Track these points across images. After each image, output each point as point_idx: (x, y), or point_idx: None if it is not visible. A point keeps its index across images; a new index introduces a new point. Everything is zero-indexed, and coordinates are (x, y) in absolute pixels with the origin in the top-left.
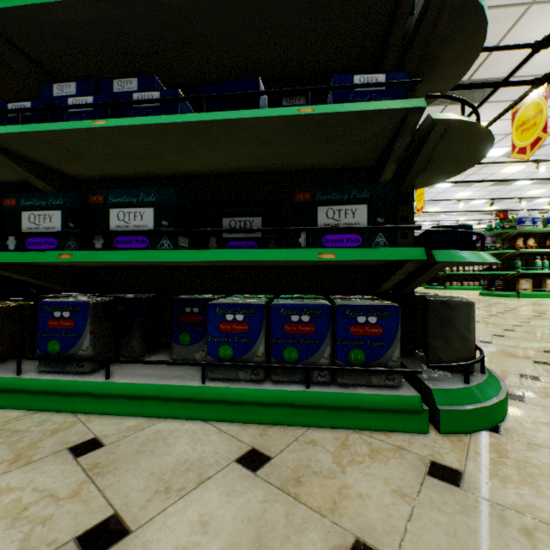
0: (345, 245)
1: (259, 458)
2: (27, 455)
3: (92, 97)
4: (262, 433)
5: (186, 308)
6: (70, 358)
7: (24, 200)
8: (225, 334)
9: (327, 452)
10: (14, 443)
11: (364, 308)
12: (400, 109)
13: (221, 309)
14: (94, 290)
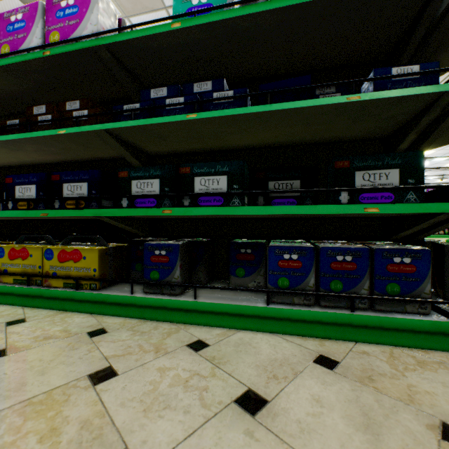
0: (379, 201)
1: (329, 361)
2: (163, 348)
3: (183, 97)
4: (320, 344)
5: (241, 249)
6: (168, 284)
7: (133, 172)
8: (283, 269)
9: (382, 360)
10: (147, 339)
11: (399, 251)
12: (436, 92)
13: (279, 250)
14: (163, 236)
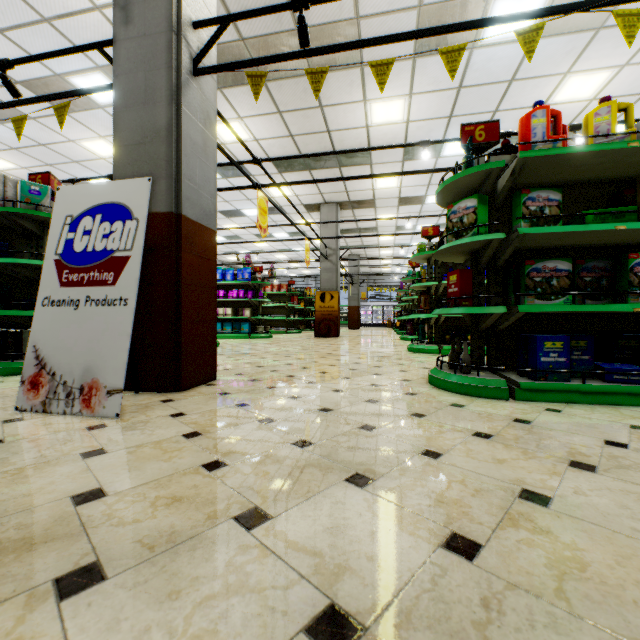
0: None
1: None
2: None
3: None
4: None
5: None
6: None
7: None
8: None
9: None
10: None
11: None
12: None
13: None
14: None
